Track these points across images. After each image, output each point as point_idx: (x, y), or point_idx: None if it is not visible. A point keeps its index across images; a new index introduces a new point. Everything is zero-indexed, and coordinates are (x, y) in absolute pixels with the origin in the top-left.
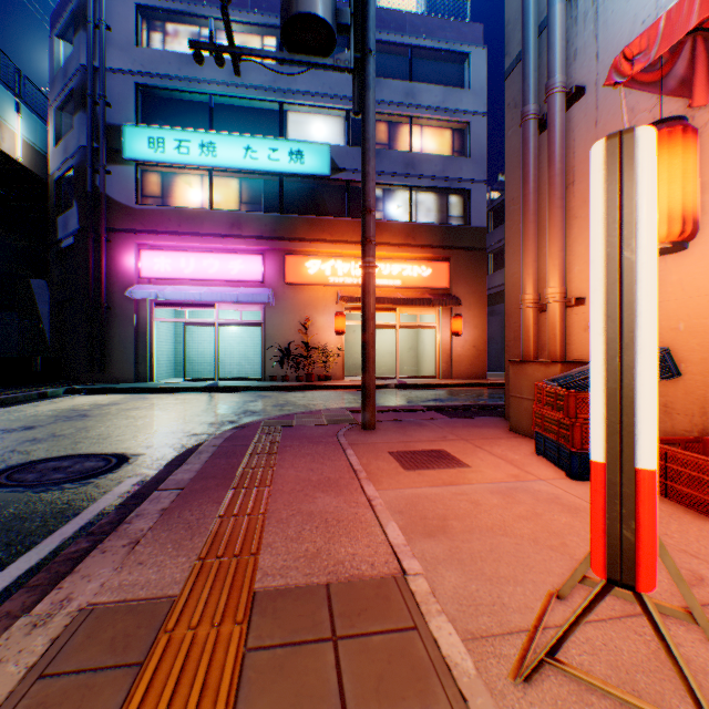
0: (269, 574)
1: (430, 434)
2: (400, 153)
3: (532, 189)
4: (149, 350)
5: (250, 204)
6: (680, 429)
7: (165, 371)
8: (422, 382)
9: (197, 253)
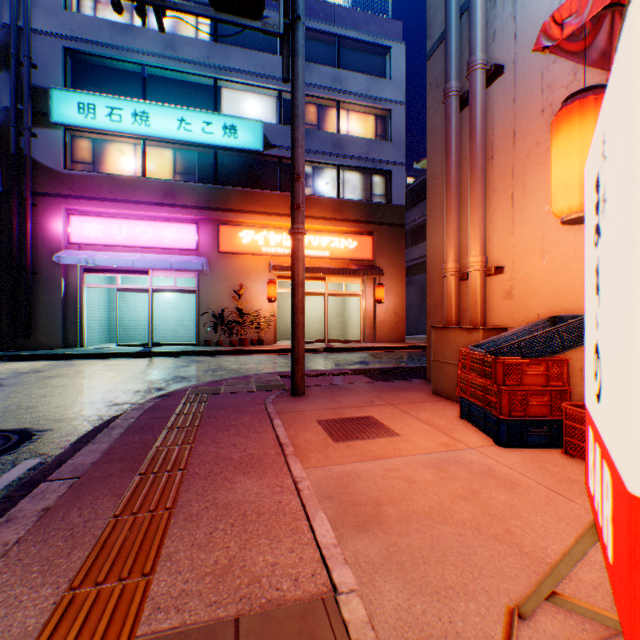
0: (161, 608)
1: (358, 399)
2: (328, 134)
3: (454, 163)
4: (78, 316)
5: (185, 174)
6: None
7: (97, 337)
8: (349, 346)
9: (130, 220)
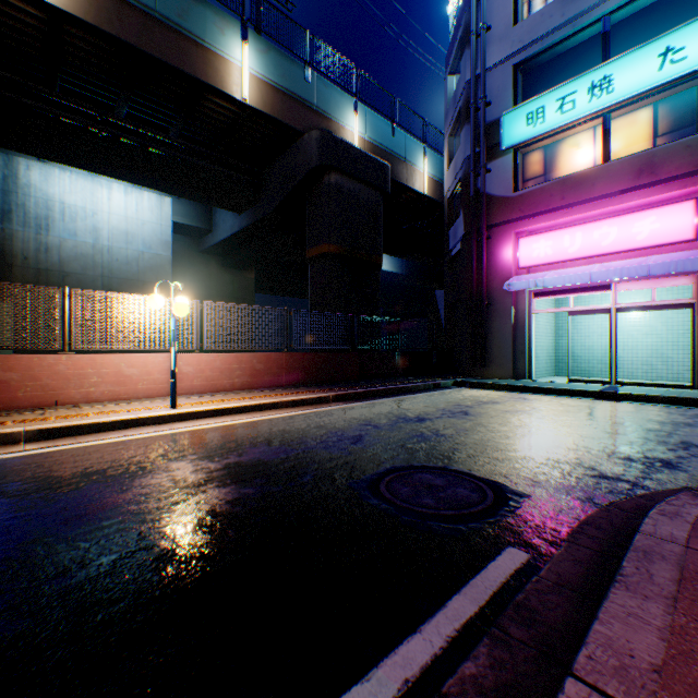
0: None
1: None
2: None
3: None
4: (525, 345)
5: (668, 132)
6: None
7: (542, 368)
8: None
9: (583, 224)
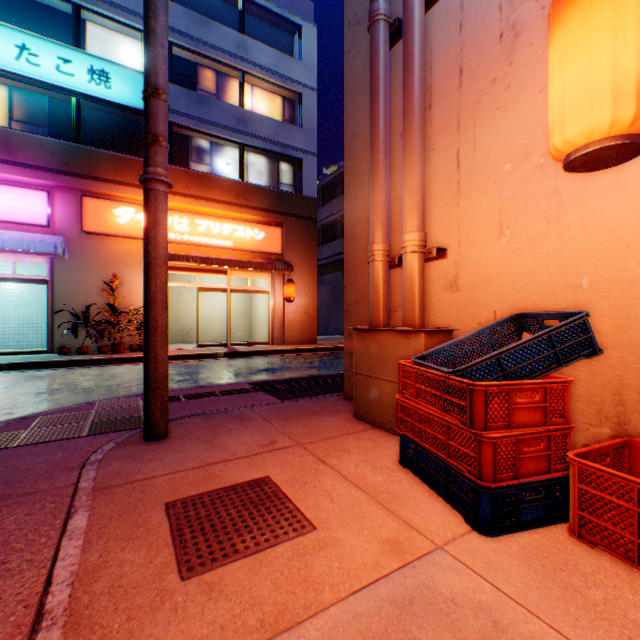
0: None
1: (252, 439)
2: (232, 106)
3: (383, 111)
4: None
5: (30, 124)
6: (584, 422)
7: None
8: (255, 349)
9: None
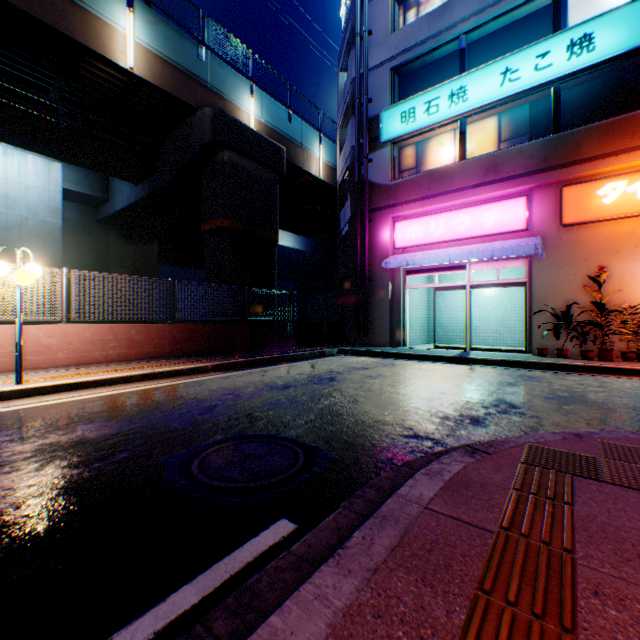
0: None
1: None
2: None
3: None
4: (400, 316)
5: (508, 139)
6: None
7: (417, 337)
8: None
9: (445, 213)
